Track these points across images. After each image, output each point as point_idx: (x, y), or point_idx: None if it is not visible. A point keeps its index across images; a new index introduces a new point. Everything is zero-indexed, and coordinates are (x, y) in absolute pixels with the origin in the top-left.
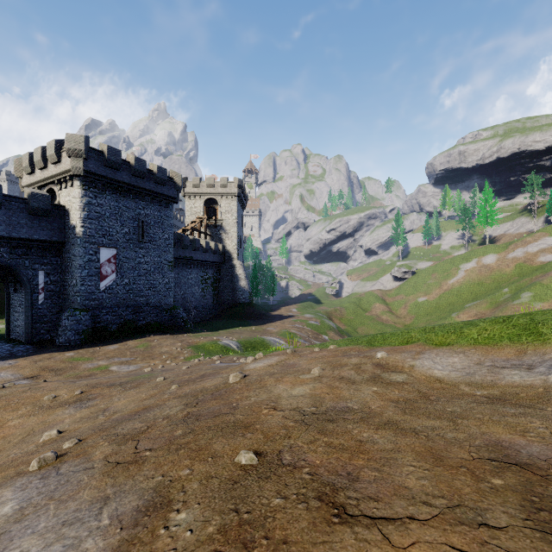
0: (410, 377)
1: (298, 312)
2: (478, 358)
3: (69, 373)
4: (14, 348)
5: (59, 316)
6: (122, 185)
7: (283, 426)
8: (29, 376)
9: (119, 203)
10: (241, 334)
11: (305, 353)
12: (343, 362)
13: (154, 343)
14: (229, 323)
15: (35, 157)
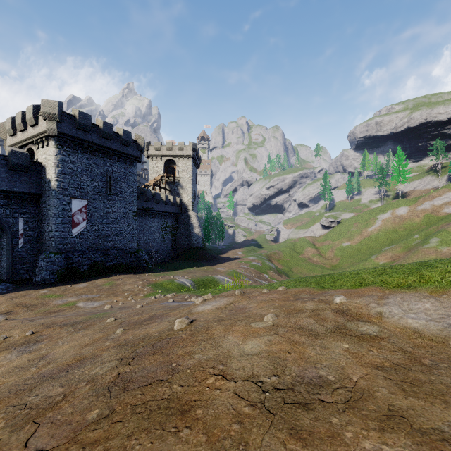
0: (382, 328)
1: (243, 255)
2: None
3: (40, 308)
4: None
5: (37, 258)
6: (91, 145)
7: (235, 414)
8: (4, 312)
9: (89, 161)
10: (194, 273)
11: (254, 294)
12: (298, 307)
13: (119, 282)
14: (185, 264)
15: (16, 120)
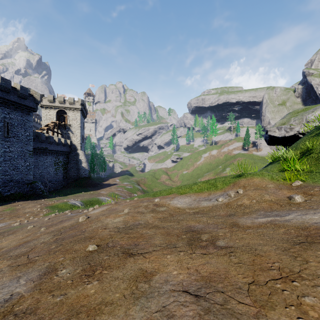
0: (167, 208)
1: (120, 181)
2: (194, 198)
3: None
4: None
5: None
6: None
7: (109, 234)
8: None
9: None
10: (83, 196)
11: (122, 203)
12: (140, 205)
13: (19, 207)
14: (75, 190)
15: None
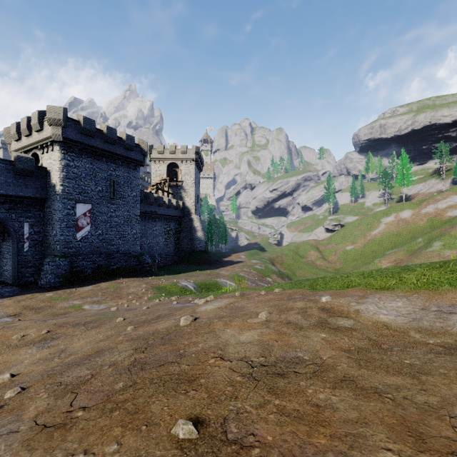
0: (357, 322)
1: (246, 258)
2: (422, 303)
3: (47, 311)
4: (2, 290)
5: (42, 262)
6: (95, 150)
7: (229, 381)
8: (12, 314)
9: (93, 166)
10: (197, 277)
11: (253, 296)
12: (289, 306)
13: (123, 285)
14: (188, 267)
15: (21, 126)
